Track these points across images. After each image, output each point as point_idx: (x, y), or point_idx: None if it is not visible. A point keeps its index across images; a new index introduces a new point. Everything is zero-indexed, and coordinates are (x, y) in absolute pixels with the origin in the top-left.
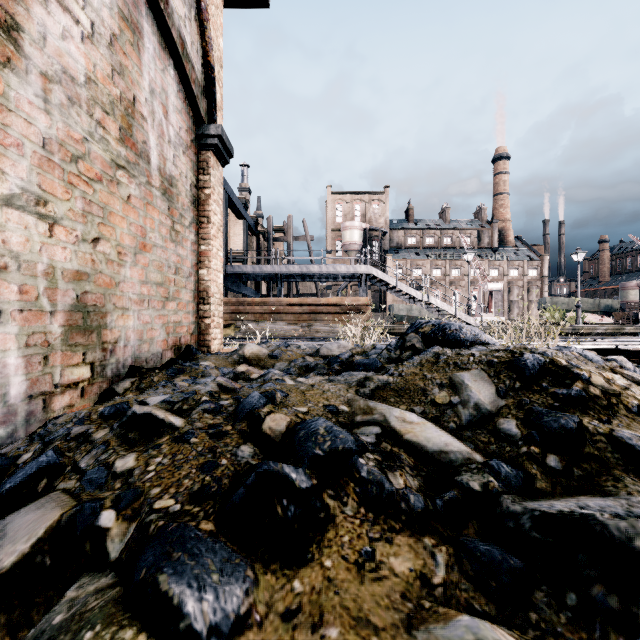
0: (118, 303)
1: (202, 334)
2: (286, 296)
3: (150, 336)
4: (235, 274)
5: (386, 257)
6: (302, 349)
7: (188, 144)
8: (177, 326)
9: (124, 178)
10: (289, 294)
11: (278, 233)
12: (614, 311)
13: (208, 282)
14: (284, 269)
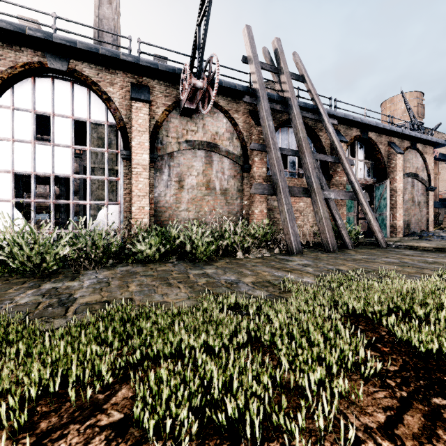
0: (411, 223)
1: (427, 228)
2: None
3: (415, 228)
4: None
5: None
6: None
7: (423, 193)
8: (420, 226)
9: (412, 207)
10: None
11: None
12: None
13: (428, 217)
14: None
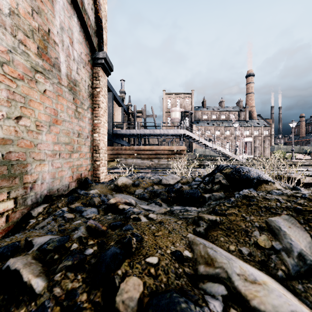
0: (36, 157)
1: (95, 170)
2: (143, 145)
3: (60, 175)
4: (117, 134)
5: (194, 125)
6: (151, 179)
7: (86, 62)
8: (79, 167)
9: (41, 79)
10: (144, 144)
11: (139, 113)
12: (310, 152)
13: (98, 141)
14: (142, 132)
